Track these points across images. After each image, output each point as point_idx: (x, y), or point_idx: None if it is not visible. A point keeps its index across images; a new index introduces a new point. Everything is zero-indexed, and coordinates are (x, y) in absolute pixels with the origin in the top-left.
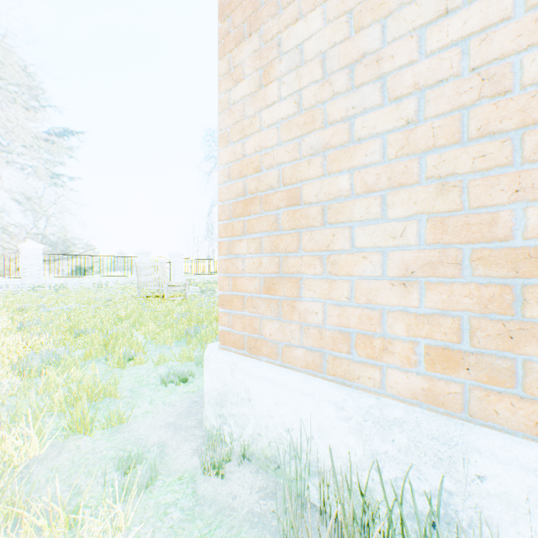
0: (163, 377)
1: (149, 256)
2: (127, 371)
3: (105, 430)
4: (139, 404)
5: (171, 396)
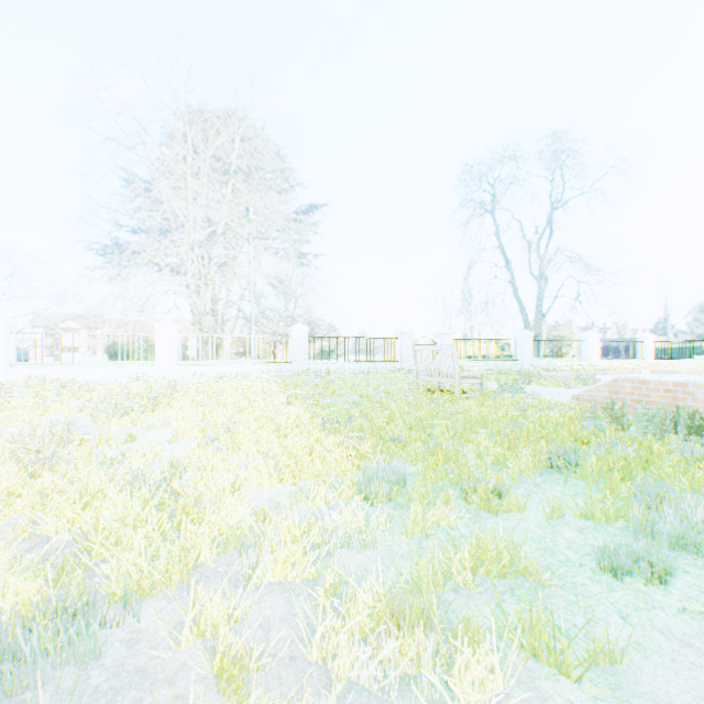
0: (605, 560)
1: (410, 337)
2: (505, 522)
3: (590, 673)
4: (600, 615)
5: (656, 613)
